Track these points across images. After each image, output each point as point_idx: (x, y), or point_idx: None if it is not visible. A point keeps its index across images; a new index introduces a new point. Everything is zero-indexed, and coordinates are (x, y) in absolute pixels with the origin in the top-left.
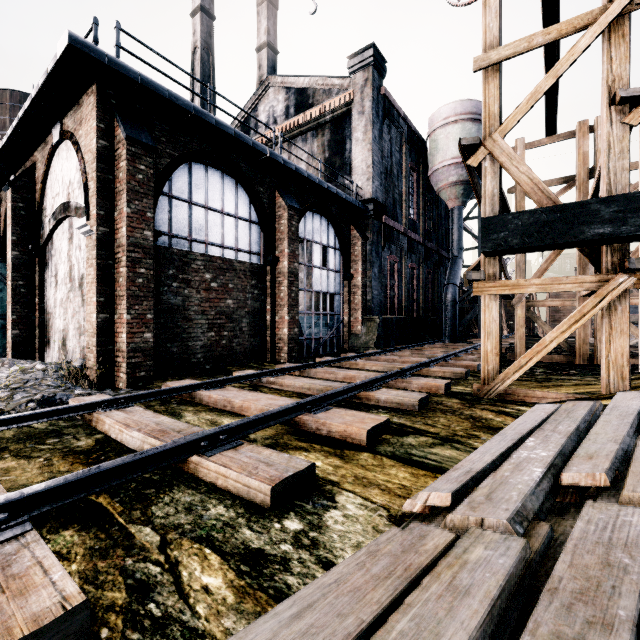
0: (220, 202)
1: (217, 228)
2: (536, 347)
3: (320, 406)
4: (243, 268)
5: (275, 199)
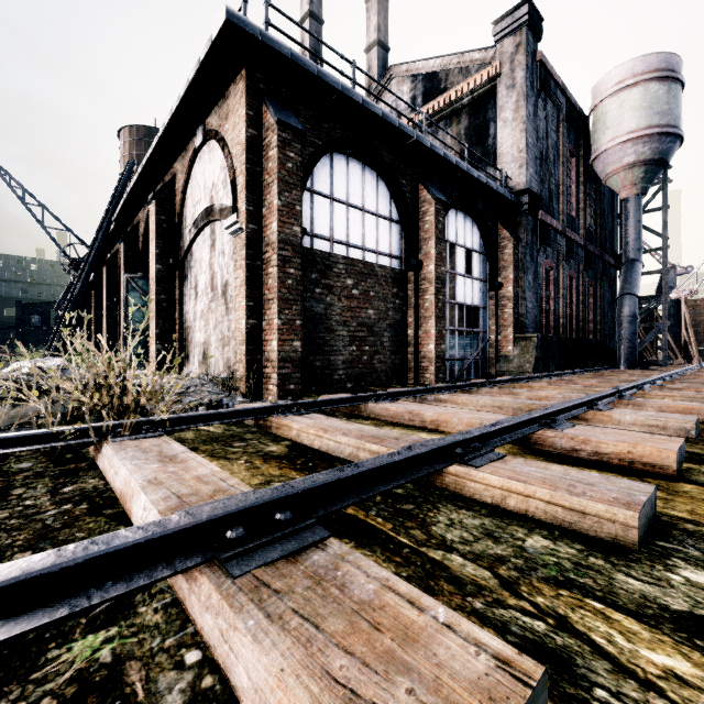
0: (360, 198)
1: (357, 228)
2: None
3: (556, 421)
4: (384, 274)
5: (418, 193)
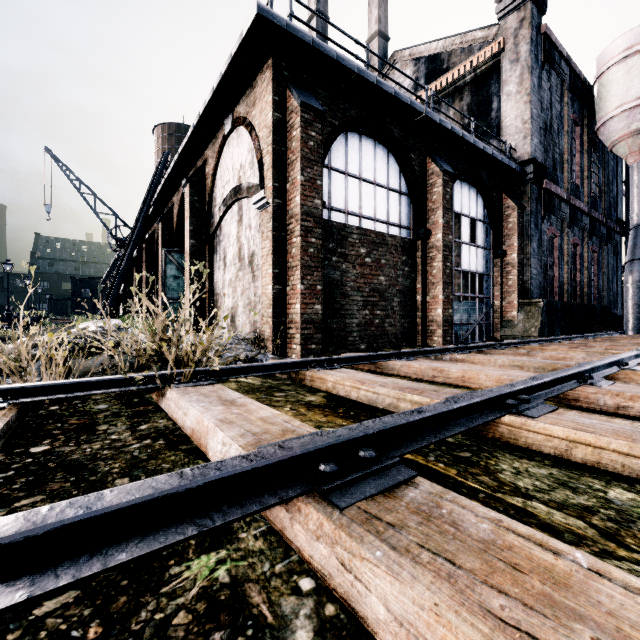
0: (372, 173)
1: (370, 200)
2: None
3: (593, 379)
4: (394, 243)
5: (425, 166)
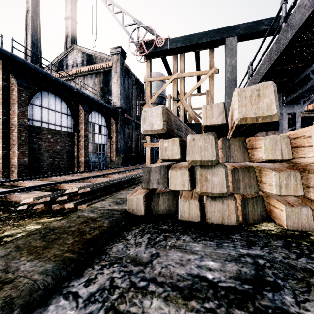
0: (54, 107)
1: (53, 117)
2: (158, 161)
3: (95, 177)
4: (64, 133)
5: (78, 106)
